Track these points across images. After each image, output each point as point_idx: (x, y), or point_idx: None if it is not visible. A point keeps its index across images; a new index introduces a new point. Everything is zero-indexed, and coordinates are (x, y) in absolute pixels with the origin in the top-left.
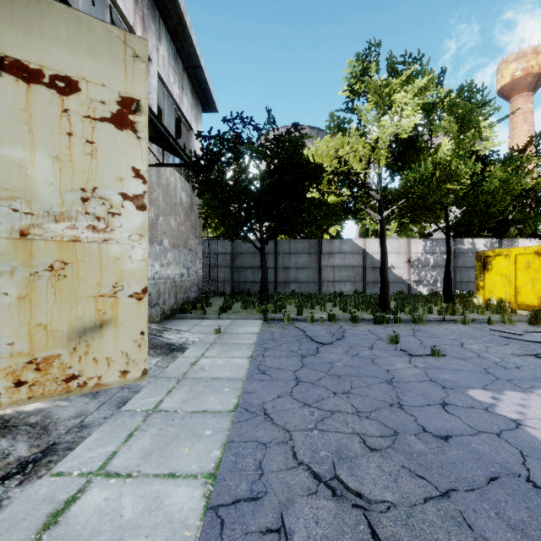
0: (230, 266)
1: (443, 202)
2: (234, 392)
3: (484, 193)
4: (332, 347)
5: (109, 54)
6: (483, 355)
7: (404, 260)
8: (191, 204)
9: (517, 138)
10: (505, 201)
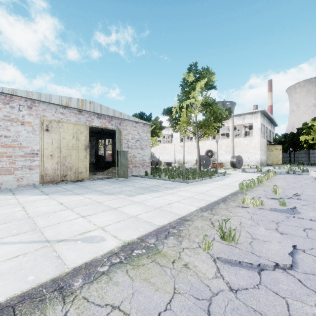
0: None
1: None
2: None
3: None
4: None
5: (279, 146)
6: None
7: None
8: None
9: None
10: None
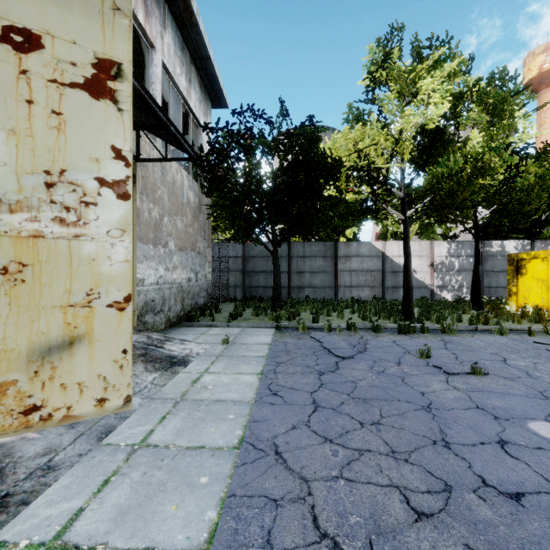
0: (241, 270)
1: (474, 199)
2: (240, 420)
3: (518, 191)
4: (354, 361)
5: (82, 4)
6: (533, 374)
7: (427, 264)
8: (199, 204)
9: (546, 134)
10: (542, 199)
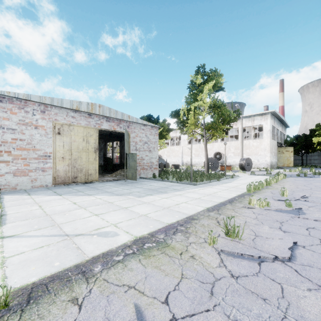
0: None
1: None
2: None
3: None
4: None
5: (291, 149)
6: None
7: None
8: None
9: None
10: None
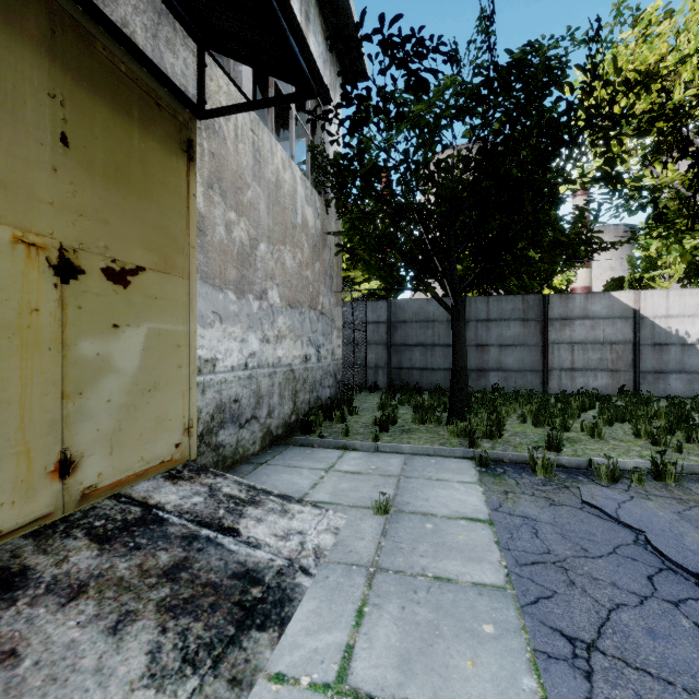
0: (385, 343)
1: None
2: None
3: None
4: None
5: None
6: None
7: None
8: (323, 232)
9: None
10: None
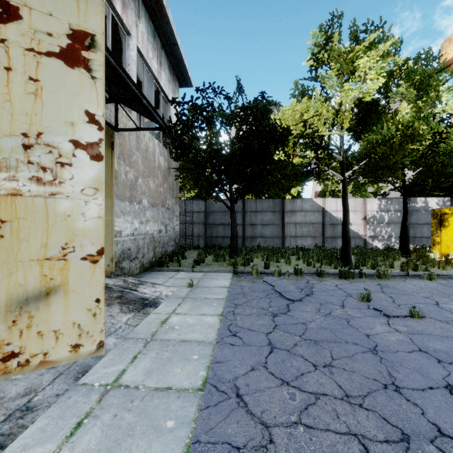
0: (203, 223)
1: (404, 162)
2: (203, 361)
3: (441, 154)
4: (302, 304)
5: None
6: None
7: (360, 218)
8: (168, 167)
9: None
10: None
